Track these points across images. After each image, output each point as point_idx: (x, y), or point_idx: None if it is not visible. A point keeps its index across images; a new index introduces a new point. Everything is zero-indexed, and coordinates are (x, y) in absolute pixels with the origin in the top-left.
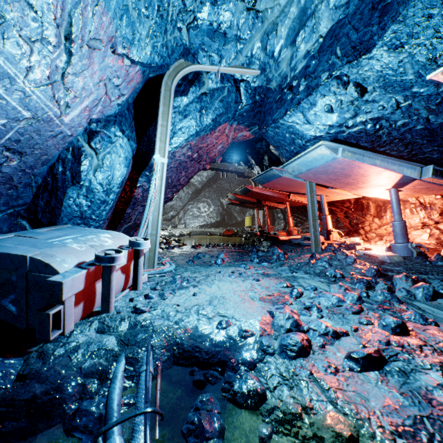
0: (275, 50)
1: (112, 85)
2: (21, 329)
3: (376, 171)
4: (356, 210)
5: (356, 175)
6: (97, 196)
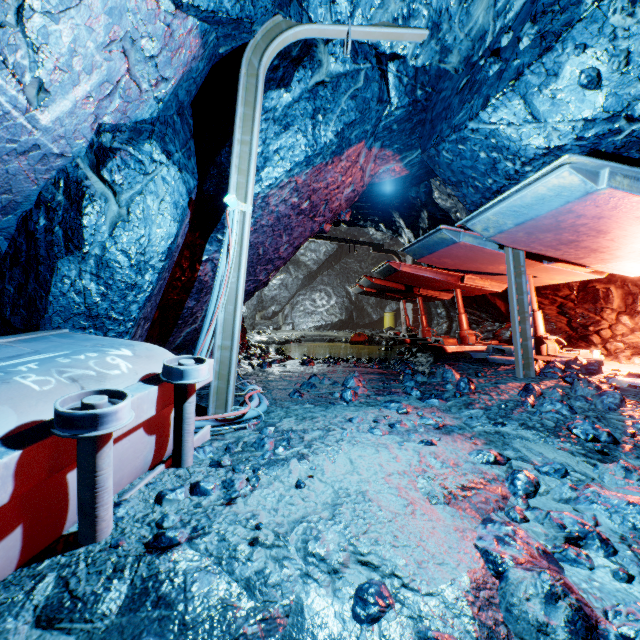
0: None
1: (140, 55)
2: None
3: None
4: (583, 301)
5: (624, 230)
6: (119, 276)
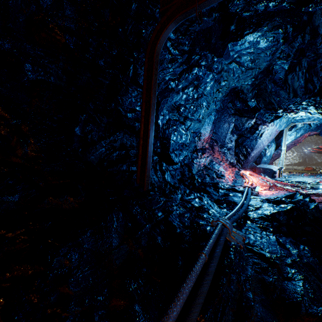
0: (321, 119)
1: (273, 136)
2: None
3: None
4: None
5: None
6: (268, 158)
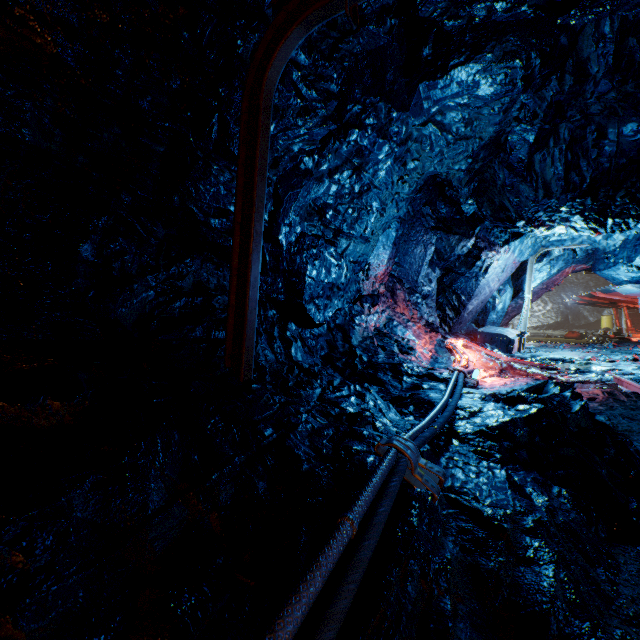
0: (596, 240)
1: (509, 271)
2: None
3: None
4: None
5: None
6: (499, 314)
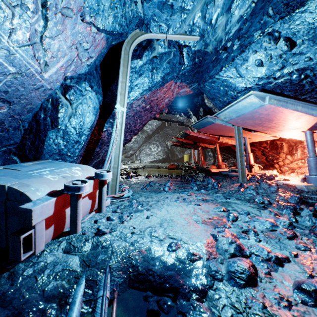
0: (212, 18)
1: (82, 49)
2: (2, 248)
3: (297, 115)
4: (272, 149)
5: (278, 120)
6: (72, 138)
